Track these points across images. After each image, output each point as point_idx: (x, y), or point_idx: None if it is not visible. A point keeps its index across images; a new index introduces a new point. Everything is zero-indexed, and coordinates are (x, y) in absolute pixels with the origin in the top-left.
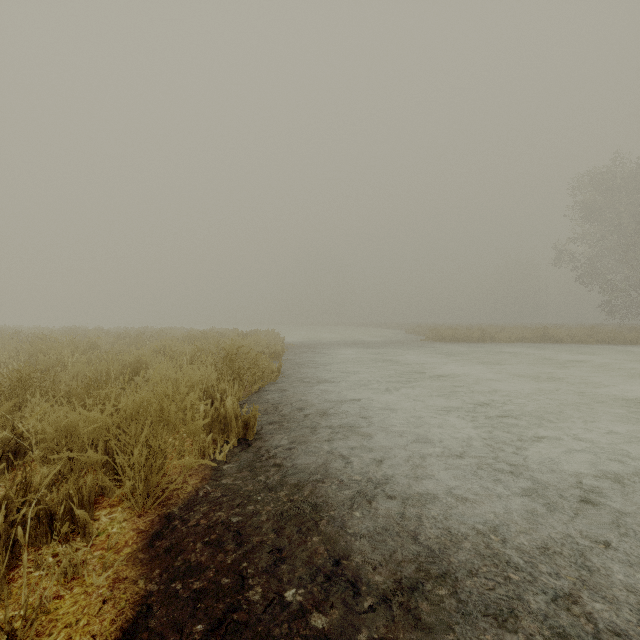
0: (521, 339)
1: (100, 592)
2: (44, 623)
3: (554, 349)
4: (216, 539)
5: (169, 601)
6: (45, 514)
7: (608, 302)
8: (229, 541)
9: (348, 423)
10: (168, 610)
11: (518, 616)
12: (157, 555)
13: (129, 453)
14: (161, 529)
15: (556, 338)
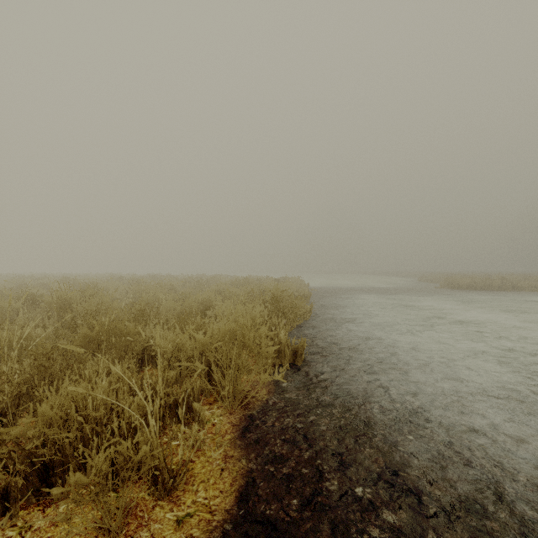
0: None
1: (217, 463)
2: (187, 477)
3: None
4: (290, 438)
5: (266, 478)
6: (173, 403)
7: None
8: (300, 441)
9: (379, 358)
10: (267, 484)
11: None
12: (250, 443)
13: (222, 366)
14: (248, 425)
15: None
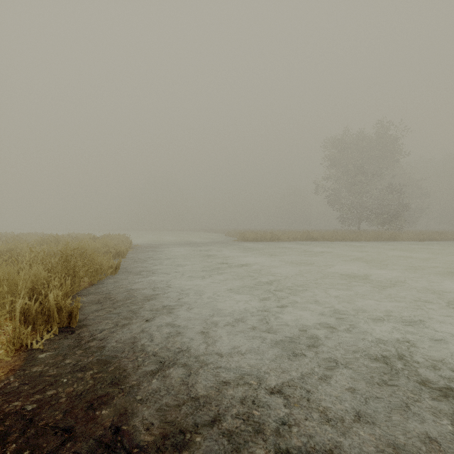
0: (295, 239)
1: None
2: None
3: (312, 245)
4: (0, 432)
5: None
6: None
7: (342, 216)
8: (14, 431)
9: (165, 305)
10: None
11: (253, 446)
12: None
13: None
14: None
15: (314, 238)
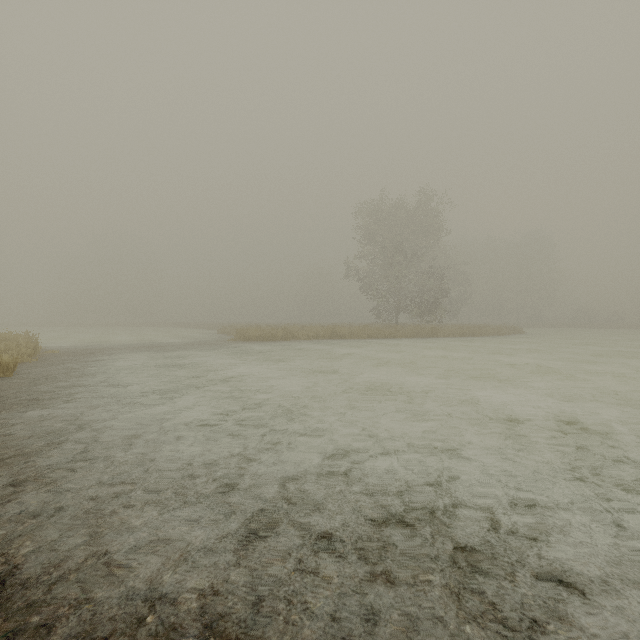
0: (316, 336)
1: None
2: None
3: (338, 344)
4: None
5: None
6: None
7: (378, 306)
8: None
9: (48, 465)
10: None
11: None
12: None
13: None
14: None
15: (341, 335)
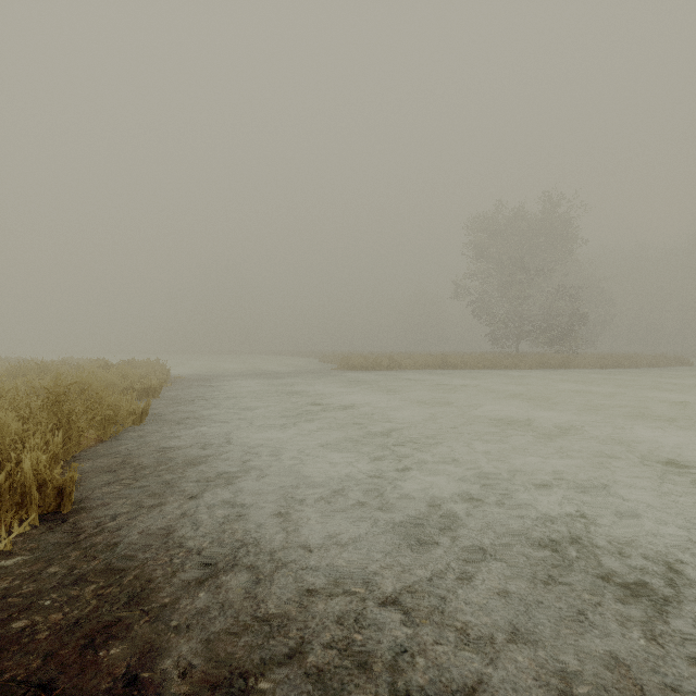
0: (424, 366)
1: None
2: None
3: (450, 375)
4: None
5: None
6: None
7: (493, 332)
8: None
9: (221, 471)
10: None
11: (356, 690)
12: None
13: None
14: None
15: (453, 365)
